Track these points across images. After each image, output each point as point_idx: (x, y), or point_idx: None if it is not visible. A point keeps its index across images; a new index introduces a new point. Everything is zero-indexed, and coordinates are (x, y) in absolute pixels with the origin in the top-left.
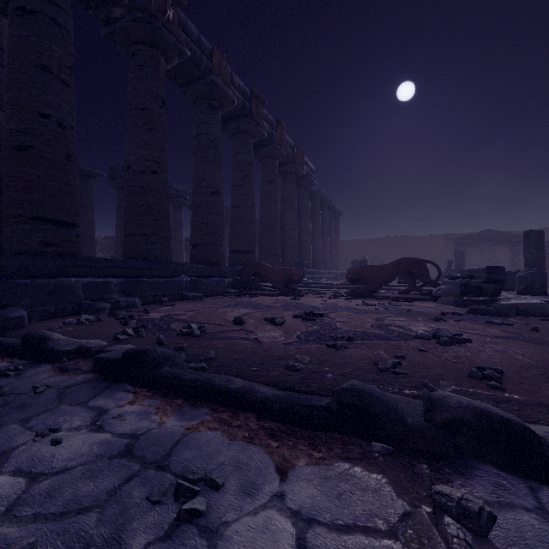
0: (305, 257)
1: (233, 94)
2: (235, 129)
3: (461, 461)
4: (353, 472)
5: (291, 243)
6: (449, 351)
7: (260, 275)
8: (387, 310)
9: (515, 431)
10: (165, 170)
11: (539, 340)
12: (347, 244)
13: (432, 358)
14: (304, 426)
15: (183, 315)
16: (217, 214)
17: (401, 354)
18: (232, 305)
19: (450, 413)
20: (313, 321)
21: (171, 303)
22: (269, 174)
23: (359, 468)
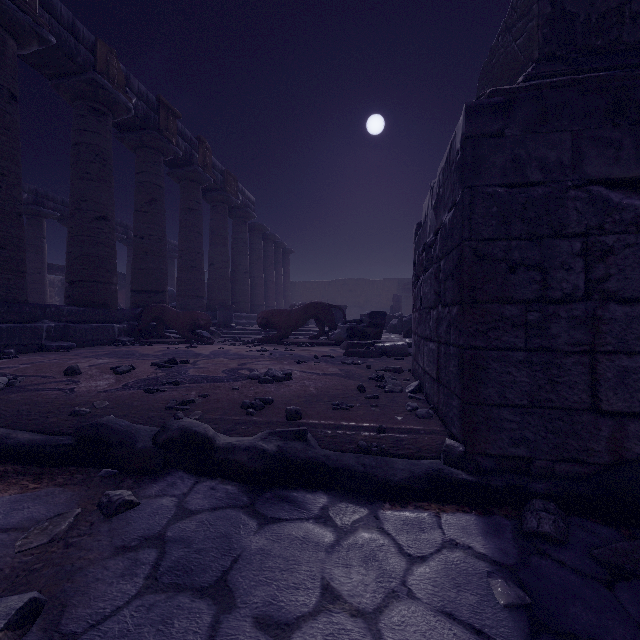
0: (242, 300)
1: (129, 101)
2: (138, 143)
3: (166, 472)
4: (55, 493)
5: (221, 283)
6: (259, 388)
7: (163, 320)
8: (271, 355)
9: (197, 440)
10: (14, 184)
11: (356, 375)
12: (302, 285)
13: (234, 394)
14: (47, 465)
15: (10, 368)
16: (104, 245)
17: (206, 393)
18: (97, 355)
19: (168, 434)
20: (169, 368)
21: (19, 355)
22: (190, 201)
23: (65, 490)
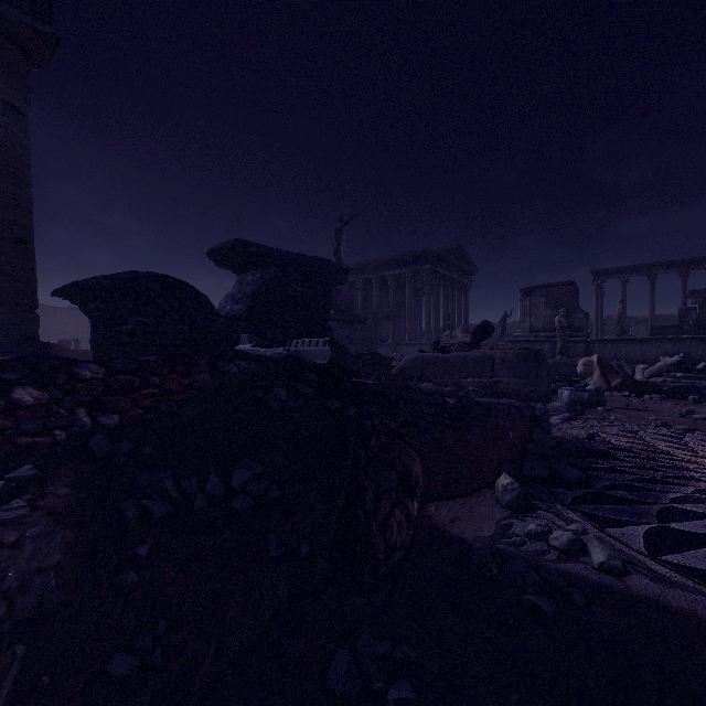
0: None
1: None
2: None
3: None
4: None
5: None
6: None
7: None
8: None
9: None
10: None
11: None
12: None
13: None
14: None
15: None
16: None
17: None
18: None
19: None
20: None
21: None
22: None
23: None
